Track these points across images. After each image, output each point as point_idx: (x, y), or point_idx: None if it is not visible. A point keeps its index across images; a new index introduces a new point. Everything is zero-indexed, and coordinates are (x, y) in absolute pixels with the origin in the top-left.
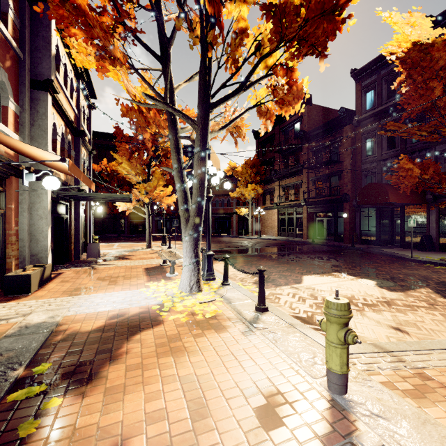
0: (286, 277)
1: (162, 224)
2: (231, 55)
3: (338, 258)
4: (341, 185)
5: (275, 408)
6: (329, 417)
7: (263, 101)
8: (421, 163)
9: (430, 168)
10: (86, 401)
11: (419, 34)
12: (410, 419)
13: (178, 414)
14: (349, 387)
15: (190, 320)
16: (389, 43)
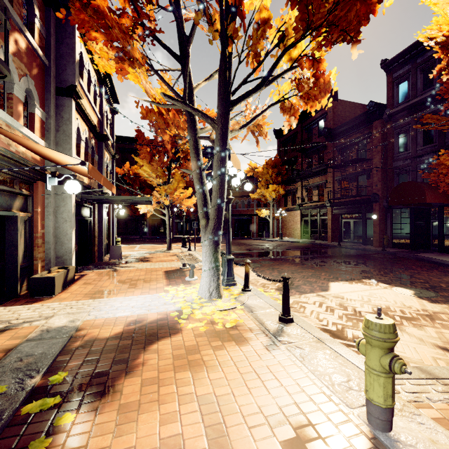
0: (311, 284)
1: (182, 226)
2: (252, 48)
3: (367, 263)
4: (370, 185)
5: (306, 443)
6: None
7: (286, 96)
8: None
9: None
10: (99, 418)
11: None
12: None
13: (196, 443)
14: (394, 423)
15: (209, 329)
16: (427, 27)
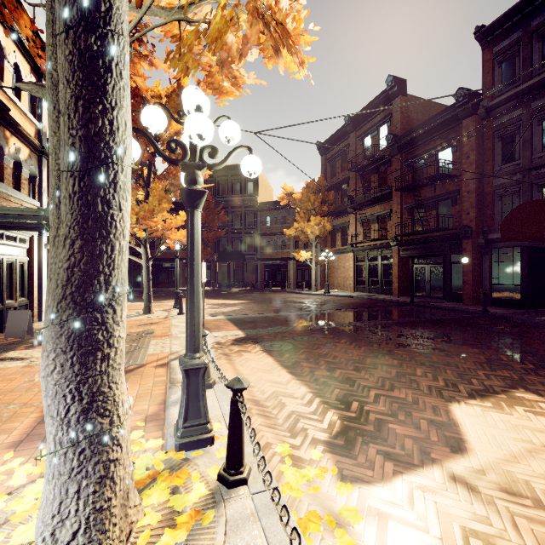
0: (410, 413)
1: None
2: None
3: (480, 338)
4: (457, 213)
5: None
6: None
7: None
8: None
9: None
10: None
11: None
12: None
13: None
14: None
15: None
16: None
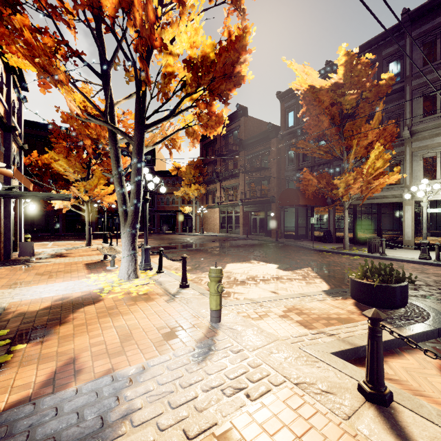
0: (213, 265)
1: (103, 222)
2: (161, 89)
3: (261, 249)
4: (270, 189)
5: (175, 333)
6: (206, 333)
7: (191, 124)
8: (321, 175)
9: (324, 179)
10: (45, 344)
11: (312, 80)
12: (248, 328)
13: (113, 342)
14: (223, 320)
15: (126, 297)
16: (294, 82)
